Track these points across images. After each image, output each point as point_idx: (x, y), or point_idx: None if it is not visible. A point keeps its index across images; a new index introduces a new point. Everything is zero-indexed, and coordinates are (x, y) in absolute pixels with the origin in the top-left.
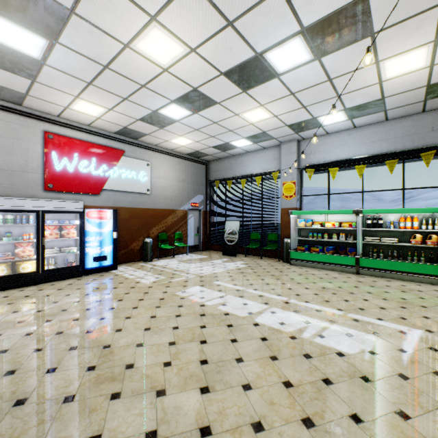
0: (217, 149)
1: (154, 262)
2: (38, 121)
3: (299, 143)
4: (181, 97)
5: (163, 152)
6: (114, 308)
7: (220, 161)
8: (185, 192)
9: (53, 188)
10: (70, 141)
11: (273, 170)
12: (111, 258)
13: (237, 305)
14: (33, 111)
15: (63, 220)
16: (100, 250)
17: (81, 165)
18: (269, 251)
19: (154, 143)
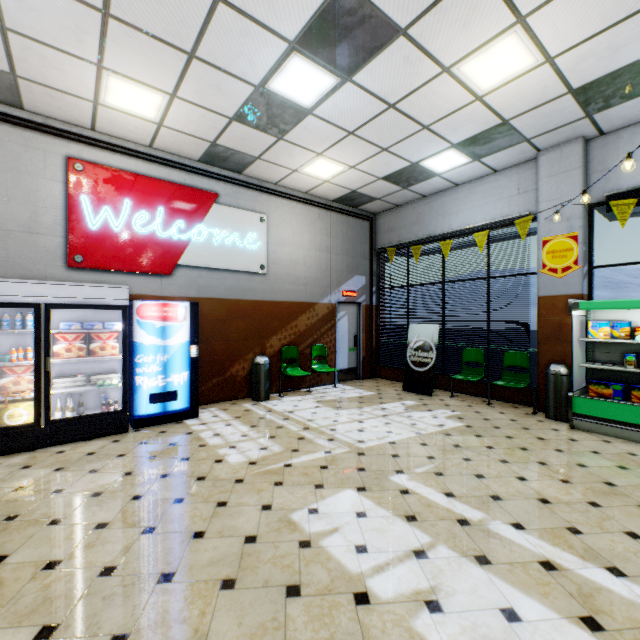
0: (392, 183)
1: (271, 402)
2: (56, 139)
3: (586, 146)
4: (311, 25)
5: (291, 196)
6: (114, 569)
7: (398, 211)
8: (332, 271)
9: (84, 263)
10: (115, 175)
11: (517, 214)
12: (185, 395)
13: (481, 619)
14: (47, 121)
15: (99, 321)
16: (164, 380)
17: (137, 221)
18: (507, 388)
19: (272, 179)
